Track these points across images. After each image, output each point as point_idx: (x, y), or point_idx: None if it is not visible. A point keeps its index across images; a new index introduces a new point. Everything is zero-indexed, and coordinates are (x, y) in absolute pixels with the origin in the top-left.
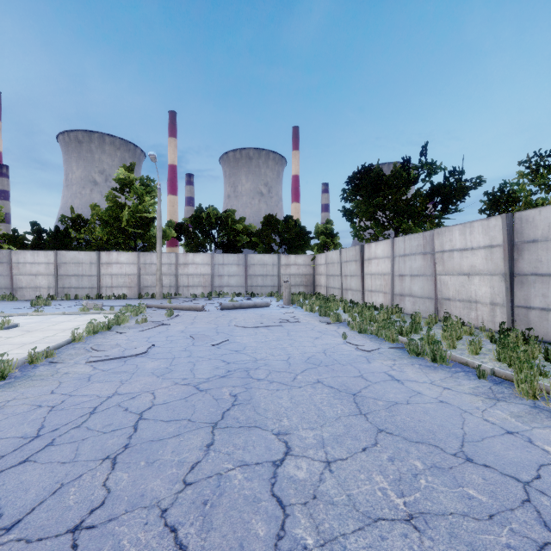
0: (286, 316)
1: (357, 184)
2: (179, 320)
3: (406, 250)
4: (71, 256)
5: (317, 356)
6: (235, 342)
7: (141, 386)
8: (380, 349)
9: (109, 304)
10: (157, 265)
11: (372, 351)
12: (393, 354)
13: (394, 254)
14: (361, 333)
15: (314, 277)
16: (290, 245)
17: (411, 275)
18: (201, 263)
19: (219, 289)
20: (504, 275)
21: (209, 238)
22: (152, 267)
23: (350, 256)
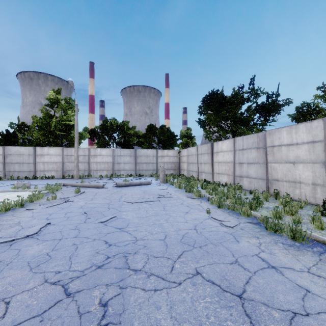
0: (162, 192)
1: (209, 103)
2: (83, 196)
3: (244, 145)
4: (14, 150)
5: (190, 234)
6: (121, 218)
7: (2, 288)
8: (240, 224)
9: (39, 183)
10: (75, 156)
11: (234, 227)
12: (253, 230)
13: (235, 148)
14: (219, 207)
15: (179, 164)
16: (164, 144)
17: (247, 163)
18: (105, 155)
19: (118, 172)
20: (325, 163)
21: (112, 138)
22: (72, 157)
23: (204, 150)
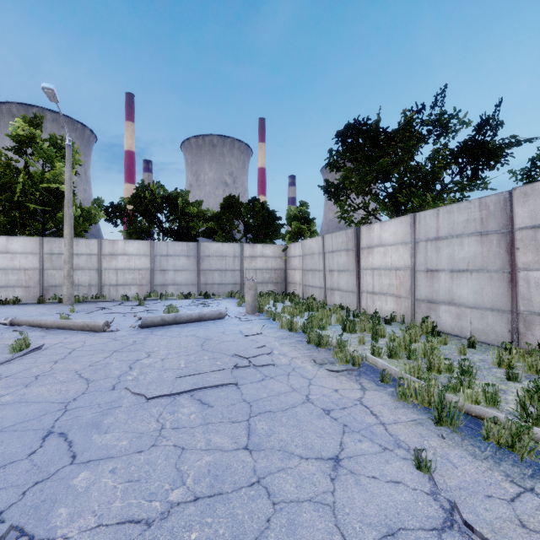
0: (248, 343)
1: (349, 143)
2: (19, 366)
3: (442, 229)
4: None
5: None
6: (33, 539)
7: None
8: None
9: None
10: (64, 255)
11: None
12: None
13: (417, 237)
14: (440, 423)
15: (286, 272)
16: (256, 233)
17: (451, 271)
18: (135, 254)
19: (162, 289)
20: None
21: (154, 222)
22: (63, 258)
23: (339, 244)
